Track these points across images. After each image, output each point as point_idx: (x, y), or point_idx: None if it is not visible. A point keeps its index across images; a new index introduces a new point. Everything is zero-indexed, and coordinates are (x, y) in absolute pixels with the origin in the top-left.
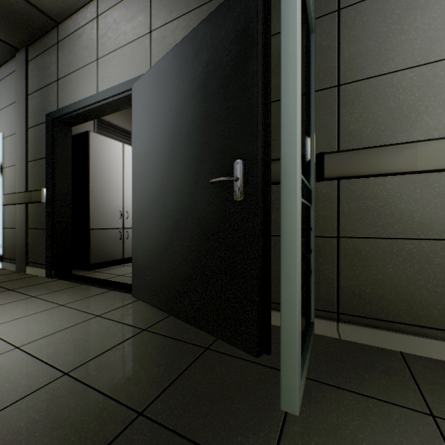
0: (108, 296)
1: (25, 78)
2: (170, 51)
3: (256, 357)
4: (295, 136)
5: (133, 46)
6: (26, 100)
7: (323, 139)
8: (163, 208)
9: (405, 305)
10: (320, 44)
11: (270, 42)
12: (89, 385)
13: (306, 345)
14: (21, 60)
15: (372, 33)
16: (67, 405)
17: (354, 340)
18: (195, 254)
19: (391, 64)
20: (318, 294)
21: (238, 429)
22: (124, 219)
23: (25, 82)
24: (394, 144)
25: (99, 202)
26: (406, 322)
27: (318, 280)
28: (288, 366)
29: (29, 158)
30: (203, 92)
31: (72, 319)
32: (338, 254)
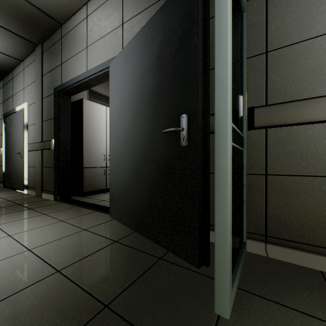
0: (93, 215)
1: (41, 64)
2: (135, 36)
3: (197, 267)
4: (226, 93)
5: (110, 36)
6: (41, 79)
7: (253, 96)
8: (130, 152)
9: (324, 232)
10: (251, 20)
11: (209, 21)
12: (73, 281)
13: (238, 261)
14: (38, 52)
15: (295, 6)
16: (56, 294)
17: (279, 258)
18: (152, 186)
19: (312, 31)
20: (249, 220)
21: (178, 325)
22: (106, 160)
23: (41, 67)
24: (315, 97)
25: (89, 148)
26: (325, 246)
27: (249, 209)
28: (220, 278)
29: (44, 118)
30: (158, 64)
31: (67, 231)
32: (266, 188)
